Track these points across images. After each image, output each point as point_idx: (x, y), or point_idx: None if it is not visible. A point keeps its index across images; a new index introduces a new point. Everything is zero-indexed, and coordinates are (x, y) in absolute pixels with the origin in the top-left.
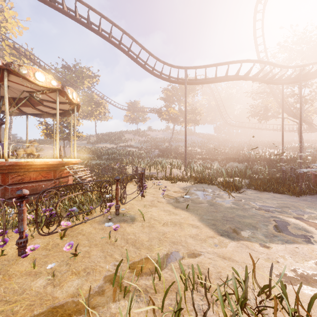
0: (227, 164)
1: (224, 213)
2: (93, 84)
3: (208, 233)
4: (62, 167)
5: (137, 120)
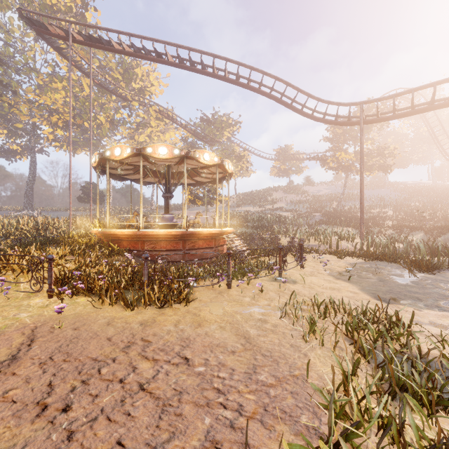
0: (442, 236)
1: (392, 288)
2: (233, 134)
3: (365, 297)
4: (220, 236)
5: (289, 171)
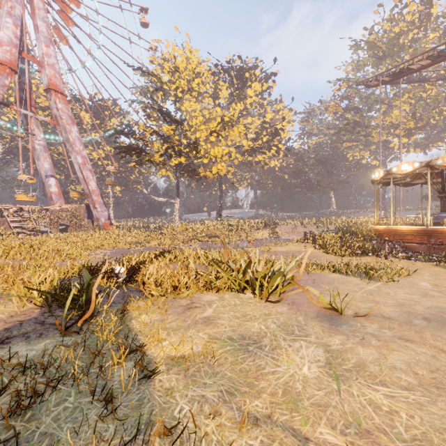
0: None
1: None
2: None
3: None
4: None
5: None
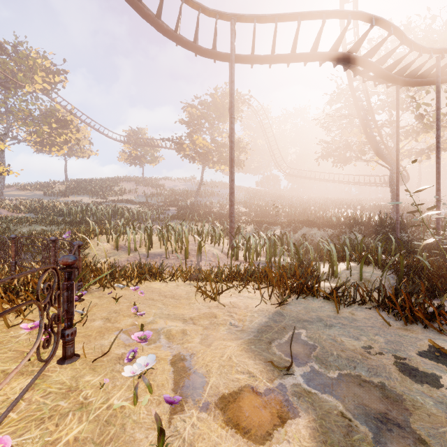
0: (299, 232)
1: None
2: (55, 87)
3: None
4: None
5: (142, 159)
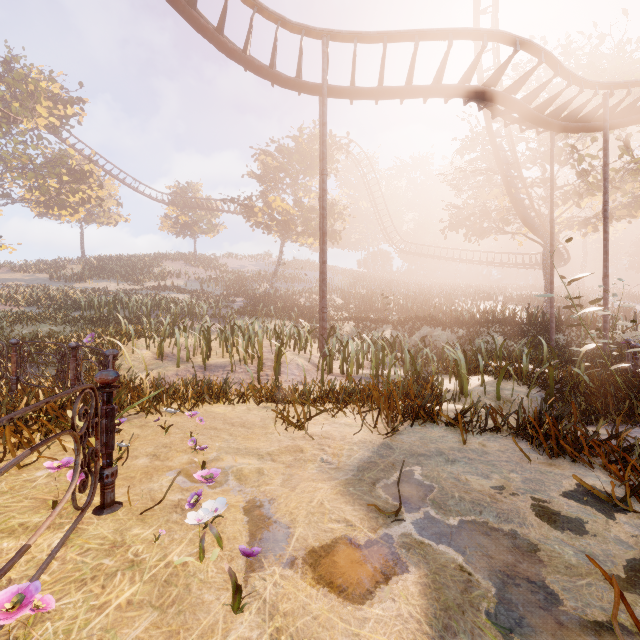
0: (417, 333)
1: None
2: (67, 123)
3: None
4: None
5: (194, 228)
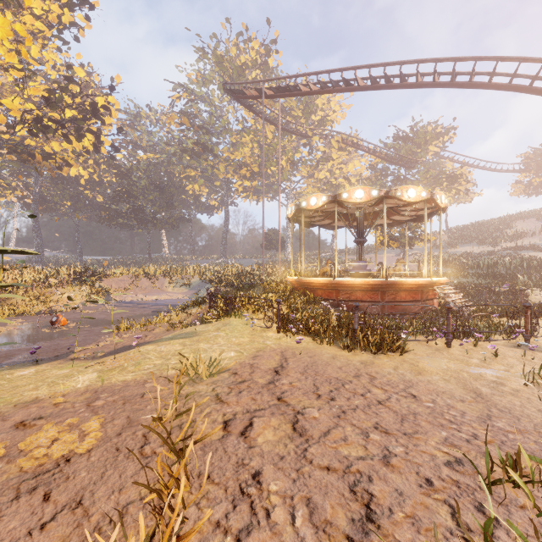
0: None
1: None
2: (443, 146)
3: None
4: (429, 287)
5: None
